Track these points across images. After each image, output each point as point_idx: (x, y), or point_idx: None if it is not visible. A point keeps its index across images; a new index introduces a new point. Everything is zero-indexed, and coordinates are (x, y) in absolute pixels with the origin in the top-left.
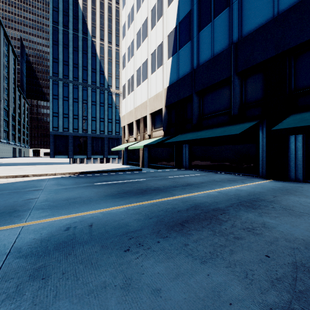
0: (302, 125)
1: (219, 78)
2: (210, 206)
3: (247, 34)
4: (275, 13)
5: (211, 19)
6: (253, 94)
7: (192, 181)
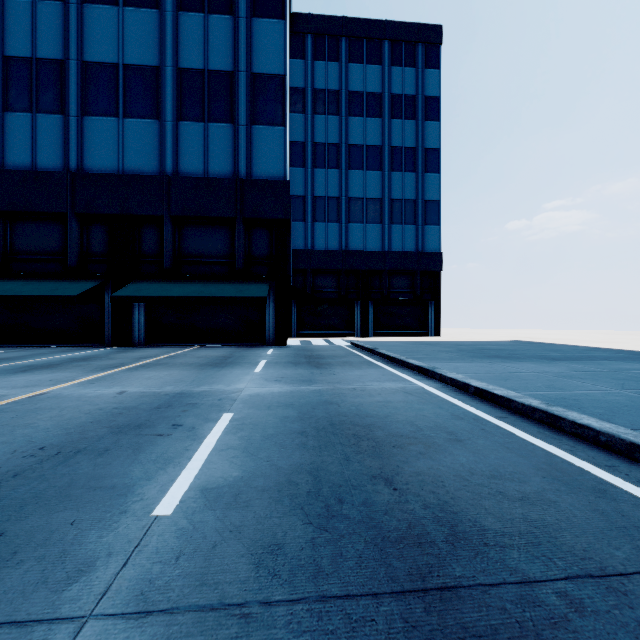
0: (135, 295)
1: (48, 208)
2: (45, 364)
3: (90, 171)
4: (121, 169)
5: (33, 110)
6: (97, 246)
7: (5, 357)
